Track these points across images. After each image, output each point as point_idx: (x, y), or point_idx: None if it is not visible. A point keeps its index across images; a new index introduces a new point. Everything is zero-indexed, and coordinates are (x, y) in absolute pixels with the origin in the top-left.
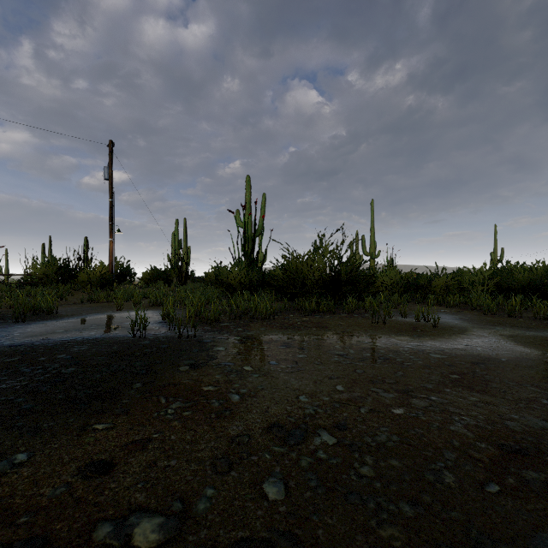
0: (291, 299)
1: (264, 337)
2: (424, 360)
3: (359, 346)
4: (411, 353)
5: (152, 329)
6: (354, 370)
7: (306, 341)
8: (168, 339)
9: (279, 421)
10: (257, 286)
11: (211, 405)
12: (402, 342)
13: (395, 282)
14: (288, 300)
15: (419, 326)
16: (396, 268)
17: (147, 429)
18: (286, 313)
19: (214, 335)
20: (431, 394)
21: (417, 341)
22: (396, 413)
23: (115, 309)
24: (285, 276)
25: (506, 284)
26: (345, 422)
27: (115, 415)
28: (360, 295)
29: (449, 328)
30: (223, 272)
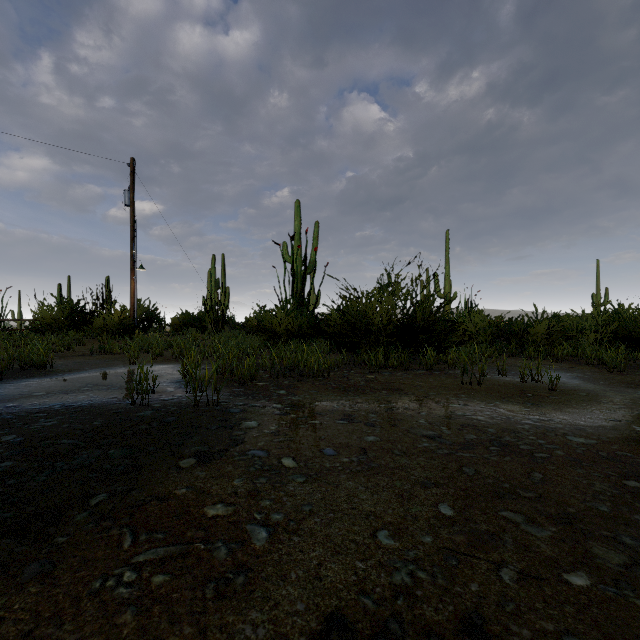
0: (350, 350)
1: (315, 405)
2: (564, 449)
3: (454, 421)
4: (537, 434)
5: (165, 391)
6: (458, 467)
7: (375, 411)
8: (180, 408)
9: (343, 609)
10: (308, 334)
11: (212, 555)
12: (515, 414)
13: (481, 330)
14: (347, 351)
15: (527, 388)
16: (482, 311)
17: (62, 635)
18: (345, 369)
19: (246, 401)
20: (615, 527)
21: (536, 412)
22: (575, 584)
23: (128, 362)
24: (343, 321)
25: (626, 332)
26: (480, 614)
27: (17, 585)
28: (437, 346)
29: (571, 391)
30: (265, 317)
